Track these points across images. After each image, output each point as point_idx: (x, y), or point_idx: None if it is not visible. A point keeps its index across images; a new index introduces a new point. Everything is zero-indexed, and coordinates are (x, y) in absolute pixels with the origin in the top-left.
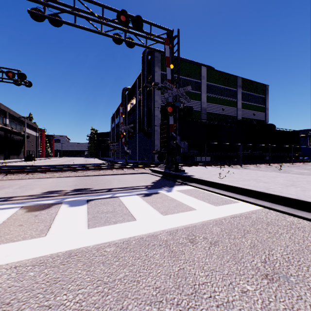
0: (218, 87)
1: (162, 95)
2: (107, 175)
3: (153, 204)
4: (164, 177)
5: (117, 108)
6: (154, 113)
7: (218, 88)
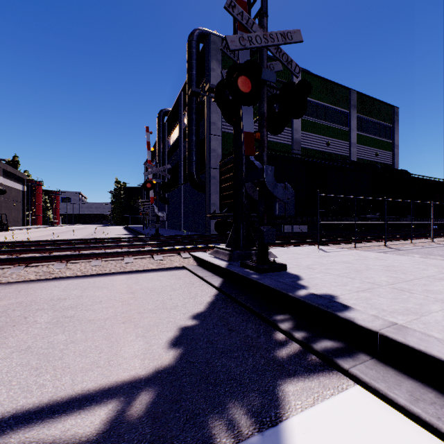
0: (320, 106)
1: None
2: (66, 279)
3: None
4: (229, 291)
5: (153, 147)
6: (210, 146)
7: (320, 108)
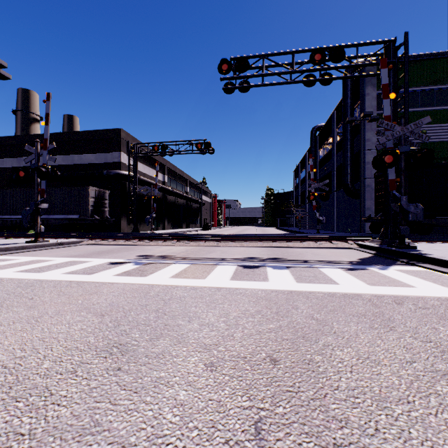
0: None
1: (379, 127)
2: (297, 248)
3: (358, 277)
4: (379, 254)
5: (303, 157)
6: (364, 160)
7: None
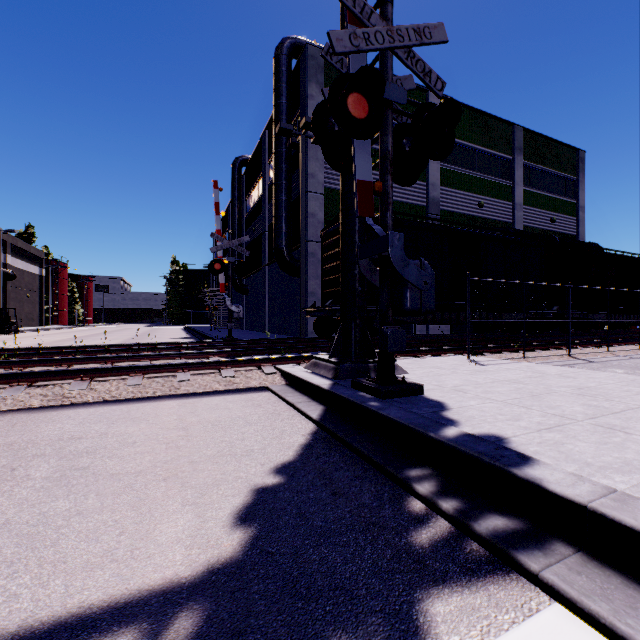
0: (470, 150)
1: None
2: (88, 406)
3: None
4: (333, 427)
5: (226, 211)
6: (307, 208)
7: (468, 152)
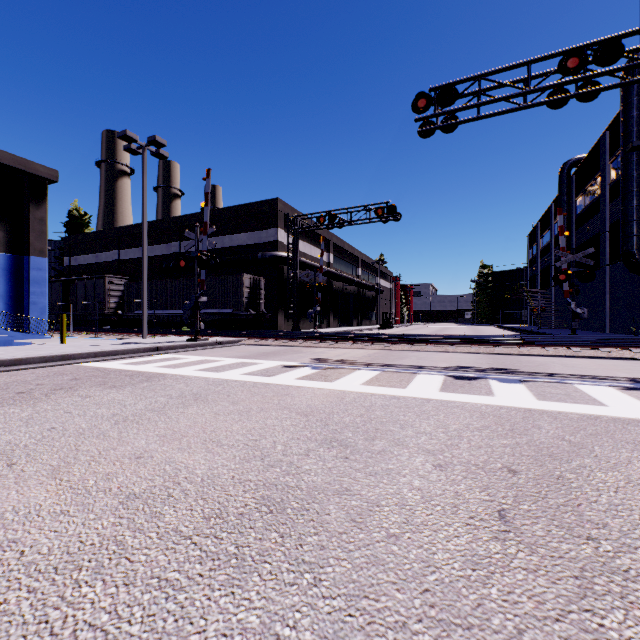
0: None
1: None
2: (535, 356)
3: None
4: None
5: (545, 212)
6: None
7: None
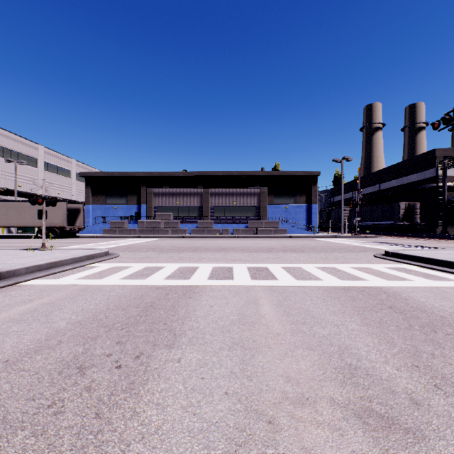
0: None
1: None
2: None
3: None
4: None
5: None
6: None
7: None
